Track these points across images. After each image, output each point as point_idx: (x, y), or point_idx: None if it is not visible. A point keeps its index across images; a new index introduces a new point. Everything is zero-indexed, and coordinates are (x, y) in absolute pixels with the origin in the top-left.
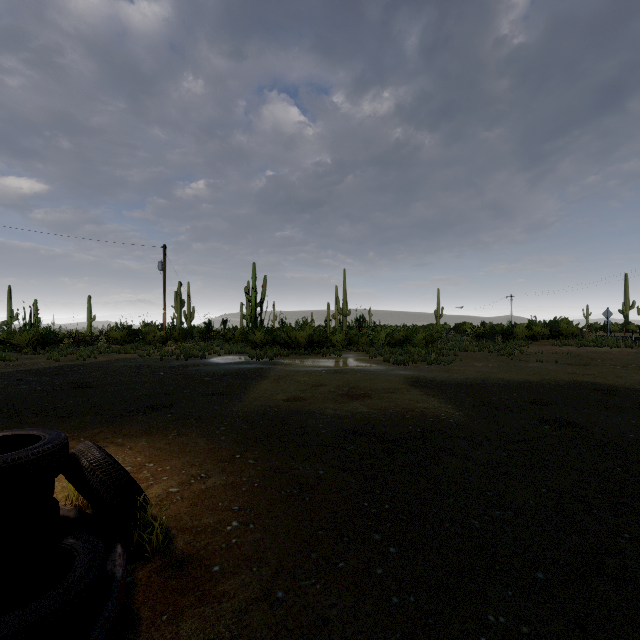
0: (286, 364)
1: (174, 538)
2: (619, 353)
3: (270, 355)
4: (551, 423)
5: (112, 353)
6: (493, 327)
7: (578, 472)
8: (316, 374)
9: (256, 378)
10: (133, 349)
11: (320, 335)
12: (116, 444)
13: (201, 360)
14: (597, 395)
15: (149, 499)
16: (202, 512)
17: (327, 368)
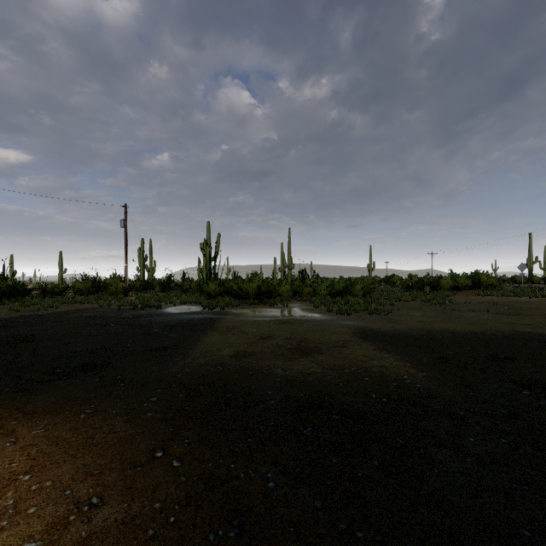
0: (236, 314)
1: None
2: (540, 302)
3: (221, 305)
4: (528, 386)
5: (75, 303)
6: (421, 279)
7: None
8: (264, 325)
9: (205, 329)
10: (96, 299)
11: (268, 286)
12: (3, 431)
13: (156, 310)
14: None
15: None
16: None
17: (275, 318)
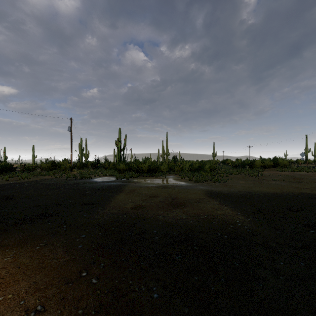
0: (135, 182)
1: None
2: (313, 175)
3: (127, 177)
4: (312, 227)
5: (41, 175)
6: (243, 161)
7: None
8: (152, 188)
9: (117, 191)
10: (53, 173)
11: (154, 166)
12: None
13: (89, 180)
14: None
15: None
16: None
17: (158, 184)
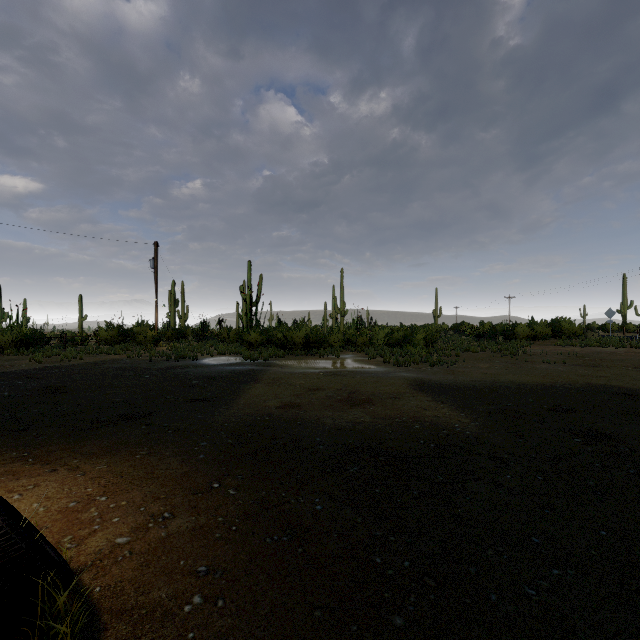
0: (281, 365)
1: (103, 631)
2: (626, 353)
3: (265, 356)
4: (581, 435)
5: (100, 354)
6: (493, 327)
7: (636, 504)
8: (313, 376)
9: (248, 381)
10: (123, 350)
11: (317, 335)
12: (69, 467)
13: (192, 361)
14: (620, 400)
15: (84, 557)
16: (154, 578)
17: (324, 370)
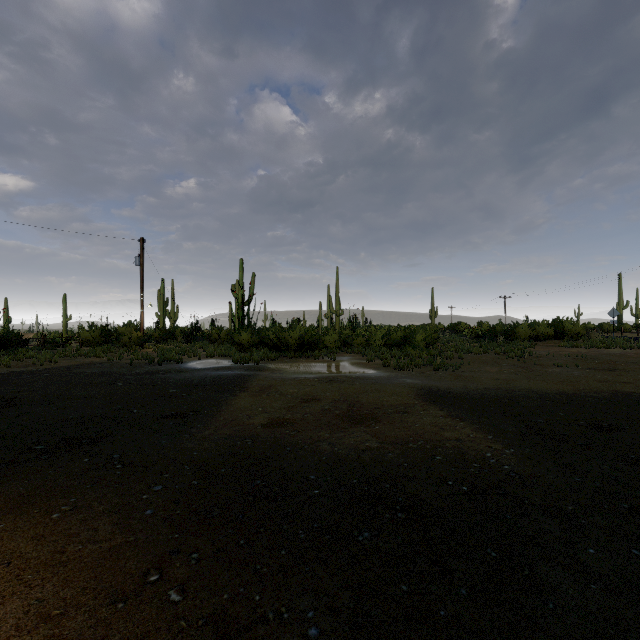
0: (273, 370)
1: None
2: (637, 355)
3: (255, 359)
4: None
5: (80, 356)
6: (493, 327)
7: None
8: (307, 383)
9: (234, 389)
10: (105, 352)
11: (312, 336)
12: None
13: (177, 365)
14: None
15: None
16: None
17: (320, 375)
